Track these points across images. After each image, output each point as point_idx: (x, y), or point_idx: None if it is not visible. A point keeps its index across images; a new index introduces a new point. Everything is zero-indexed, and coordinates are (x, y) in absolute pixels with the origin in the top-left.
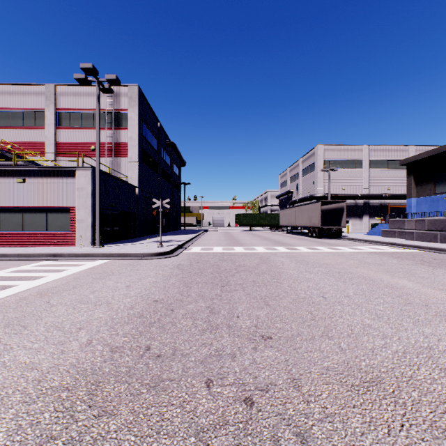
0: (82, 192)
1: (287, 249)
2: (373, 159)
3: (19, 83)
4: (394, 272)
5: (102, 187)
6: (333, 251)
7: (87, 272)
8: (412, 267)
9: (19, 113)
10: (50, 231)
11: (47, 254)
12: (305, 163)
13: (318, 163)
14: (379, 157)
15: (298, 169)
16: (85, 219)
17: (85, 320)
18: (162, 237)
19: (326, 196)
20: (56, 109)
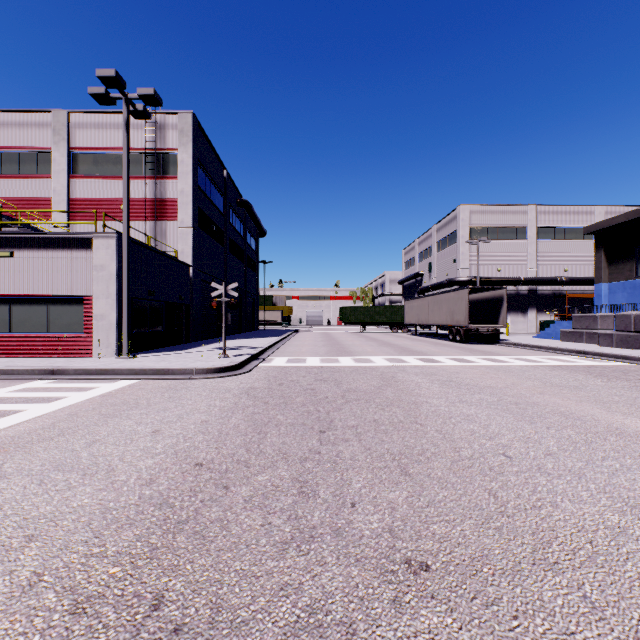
0: (102, 272)
1: (421, 361)
2: (542, 225)
3: (14, 110)
4: (609, 402)
5: (135, 265)
6: (493, 364)
7: (95, 402)
8: (634, 393)
9: (13, 155)
10: (53, 332)
11: (41, 370)
12: (442, 232)
13: (461, 231)
14: (551, 222)
15: (431, 241)
16: (106, 314)
17: (50, 513)
18: (228, 341)
19: (473, 280)
20: (70, 148)
